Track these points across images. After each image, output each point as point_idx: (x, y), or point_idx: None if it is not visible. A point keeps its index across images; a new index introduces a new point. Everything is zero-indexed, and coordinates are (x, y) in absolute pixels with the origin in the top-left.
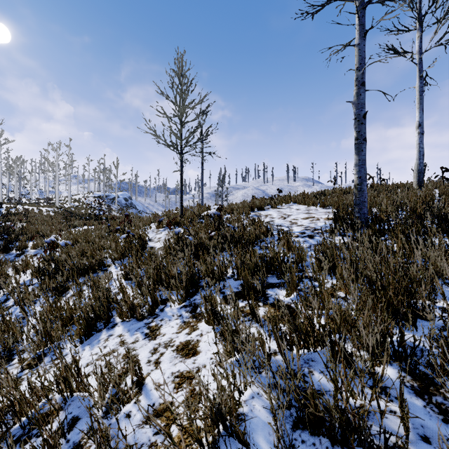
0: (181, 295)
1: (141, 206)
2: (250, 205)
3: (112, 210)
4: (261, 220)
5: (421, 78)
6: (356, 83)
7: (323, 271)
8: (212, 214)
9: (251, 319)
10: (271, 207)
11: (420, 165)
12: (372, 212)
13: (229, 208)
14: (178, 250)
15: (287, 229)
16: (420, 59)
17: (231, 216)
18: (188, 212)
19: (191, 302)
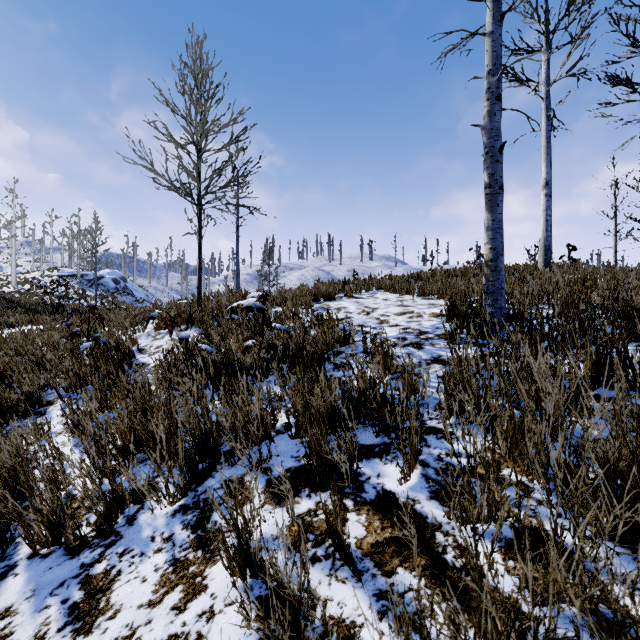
0: (175, 483)
1: (142, 292)
2: (312, 292)
3: (91, 297)
4: (332, 317)
5: (548, 119)
6: (487, 95)
7: (475, 428)
8: (248, 307)
9: (332, 553)
10: (344, 295)
11: (548, 240)
12: (513, 305)
13: (280, 296)
14: (185, 373)
15: (375, 331)
16: (548, 93)
17: (283, 309)
18: (212, 302)
19: (199, 498)
